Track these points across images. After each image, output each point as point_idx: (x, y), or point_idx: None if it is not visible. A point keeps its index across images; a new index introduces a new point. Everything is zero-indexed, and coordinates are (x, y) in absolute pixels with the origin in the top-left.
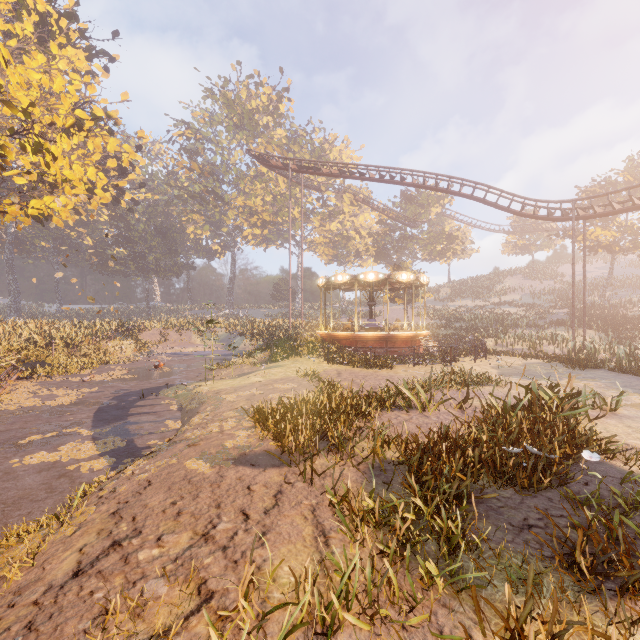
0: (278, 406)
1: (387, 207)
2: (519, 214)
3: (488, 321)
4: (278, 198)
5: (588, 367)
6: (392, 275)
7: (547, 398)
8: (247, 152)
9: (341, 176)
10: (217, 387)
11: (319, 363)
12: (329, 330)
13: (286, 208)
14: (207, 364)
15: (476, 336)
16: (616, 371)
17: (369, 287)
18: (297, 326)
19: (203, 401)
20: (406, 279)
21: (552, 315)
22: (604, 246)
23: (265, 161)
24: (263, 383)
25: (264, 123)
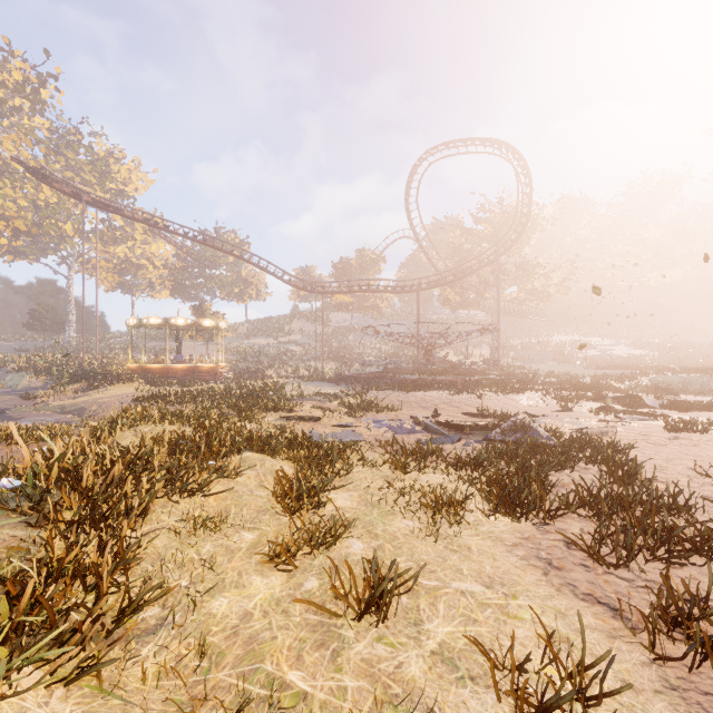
0: (148, 397)
1: (186, 245)
2: (288, 284)
3: (274, 356)
4: (44, 208)
5: (313, 380)
6: (198, 321)
7: (271, 385)
8: (16, 161)
9: (145, 223)
10: (74, 401)
11: (143, 387)
12: (140, 364)
13: (52, 219)
14: (7, 398)
15: (262, 367)
16: (323, 381)
17: (177, 328)
18: (90, 361)
19: (80, 405)
20: (209, 325)
21: (317, 352)
22: (345, 307)
23: (46, 181)
24: (114, 396)
25: (16, 105)
